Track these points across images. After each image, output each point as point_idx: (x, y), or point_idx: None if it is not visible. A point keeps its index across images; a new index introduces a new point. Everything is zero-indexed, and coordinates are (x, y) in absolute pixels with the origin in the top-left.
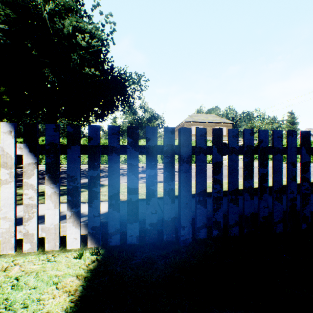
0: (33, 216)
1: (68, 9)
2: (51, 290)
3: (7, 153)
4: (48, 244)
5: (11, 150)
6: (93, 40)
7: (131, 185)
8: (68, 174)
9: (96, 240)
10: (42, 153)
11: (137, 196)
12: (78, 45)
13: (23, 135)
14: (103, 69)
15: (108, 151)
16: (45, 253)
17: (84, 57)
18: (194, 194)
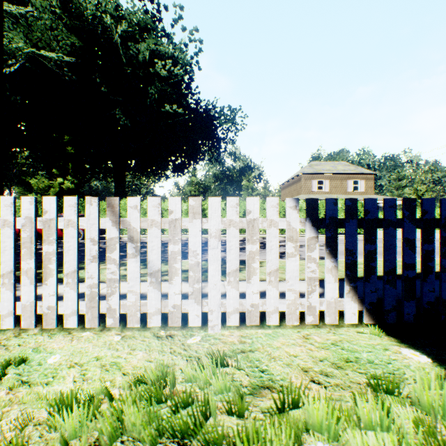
0: (315, 289)
1: (143, 28)
2: (391, 354)
3: (292, 227)
4: (328, 318)
5: (296, 225)
6: (176, 67)
7: (408, 260)
8: (347, 248)
9: (372, 317)
10: (319, 227)
11: (414, 272)
12: (156, 75)
13: (306, 209)
14: (188, 104)
15: (385, 225)
16: (319, 327)
17: (163, 90)
18: (399, 275)
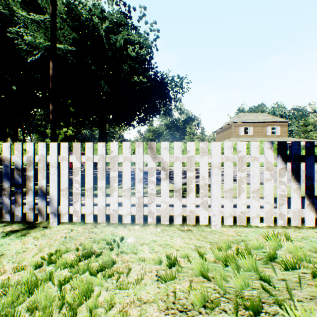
0: (284, 202)
1: (119, 24)
2: None
3: (268, 161)
4: (293, 222)
5: (271, 159)
6: (141, 49)
7: None
8: (306, 175)
9: None
10: (287, 161)
11: None
12: (128, 56)
13: (278, 149)
14: (149, 75)
15: None
16: (286, 228)
17: (133, 66)
18: None
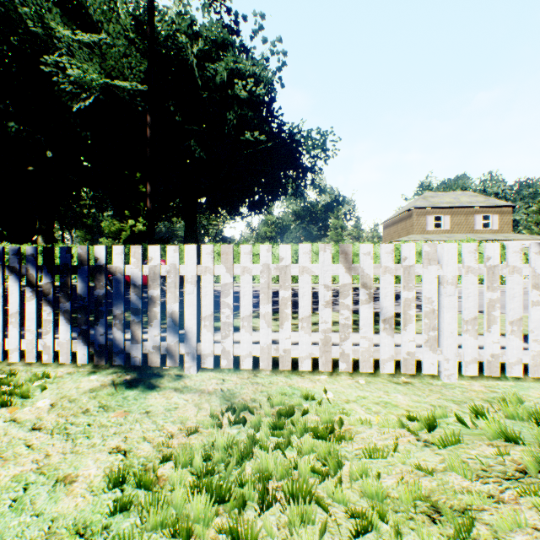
0: None
1: (220, 44)
2: None
3: (537, 274)
4: None
5: None
6: (258, 86)
7: None
8: None
9: None
10: None
11: None
12: (234, 98)
13: None
14: (271, 130)
15: None
16: None
17: (243, 115)
18: None
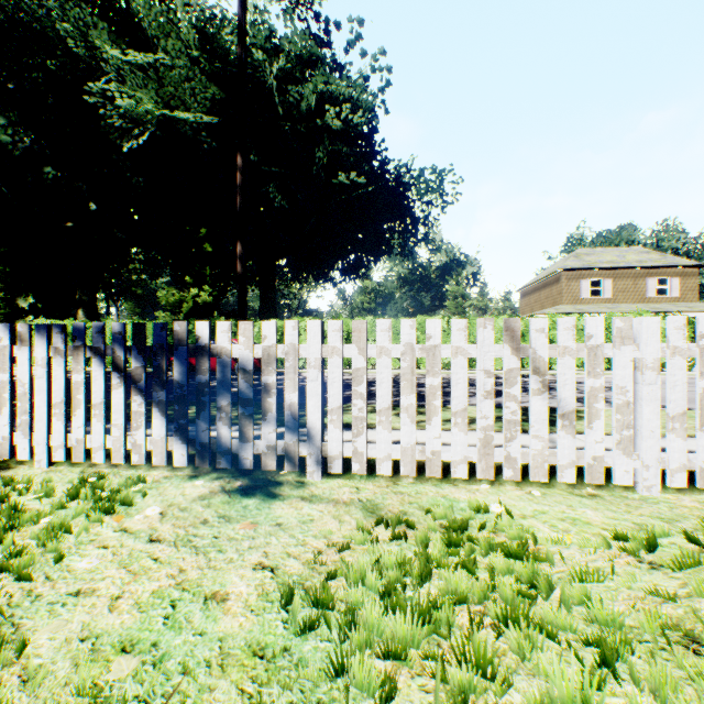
0: None
1: (307, 61)
2: None
3: None
4: None
5: None
6: (355, 114)
7: None
8: None
9: None
10: None
11: None
12: (324, 129)
13: None
14: (372, 170)
15: None
16: None
17: (336, 151)
18: None
